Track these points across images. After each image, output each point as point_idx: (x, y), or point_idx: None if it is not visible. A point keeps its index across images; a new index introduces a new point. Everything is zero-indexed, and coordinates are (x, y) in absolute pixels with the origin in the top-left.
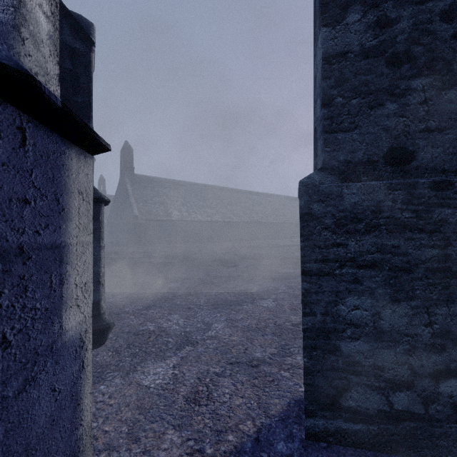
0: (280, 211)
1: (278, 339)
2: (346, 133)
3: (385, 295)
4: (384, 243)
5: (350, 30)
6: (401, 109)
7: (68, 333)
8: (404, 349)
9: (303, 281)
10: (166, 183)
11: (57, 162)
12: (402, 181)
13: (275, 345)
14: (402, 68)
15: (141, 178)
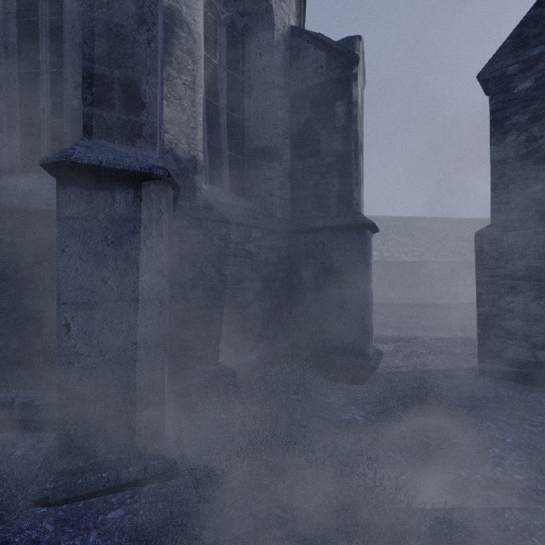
0: None
1: None
2: (505, 204)
3: (532, 295)
4: (531, 265)
5: (508, 146)
6: (544, 188)
7: (371, 290)
8: (544, 326)
9: (477, 288)
10: None
11: (370, 240)
12: (544, 229)
13: (475, 351)
14: (544, 164)
15: None
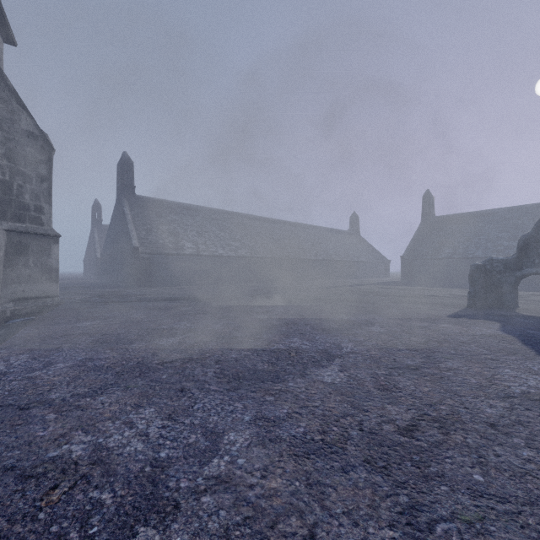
0: (322, 245)
1: (387, 484)
2: None
3: None
4: None
5: None
6: None
7: None
8: None
9: None
10: (178, 208)
11: None
12: None
13: (389, 513)
14: None
15: (145, 201)
